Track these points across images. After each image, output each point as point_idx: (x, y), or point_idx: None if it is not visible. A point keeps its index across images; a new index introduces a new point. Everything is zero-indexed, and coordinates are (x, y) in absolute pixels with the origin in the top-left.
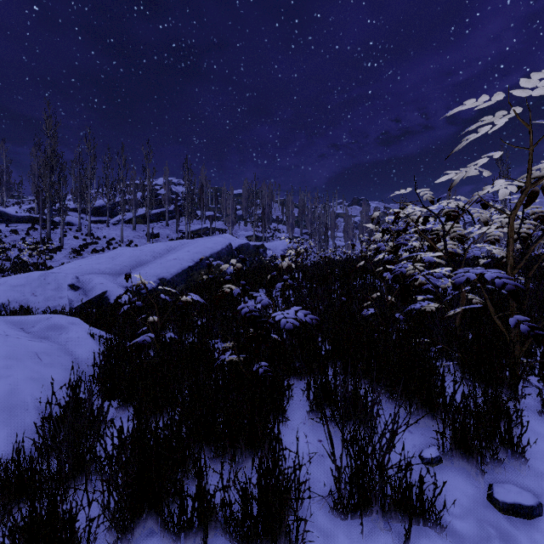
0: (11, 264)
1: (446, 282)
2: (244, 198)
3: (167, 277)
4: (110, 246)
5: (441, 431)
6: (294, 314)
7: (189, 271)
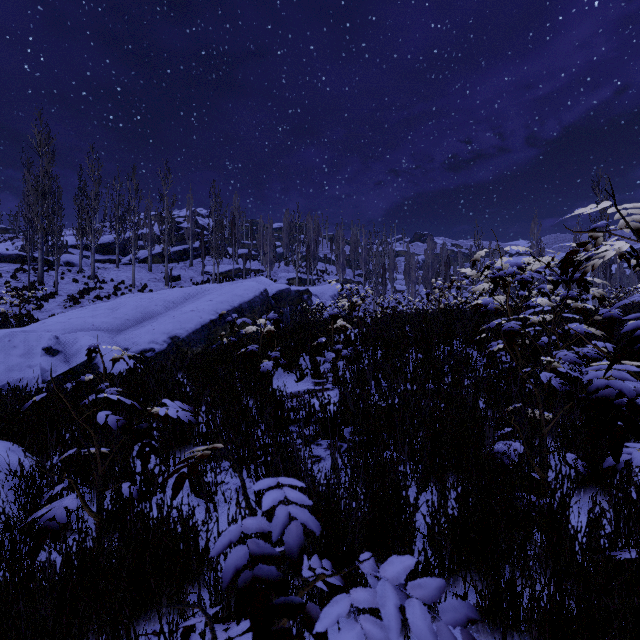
0: None
1: None
2: (285, 233)
3: (182, 335)
4: (117, 291)
5: None
6: (398, 625)
7: (210, 326)
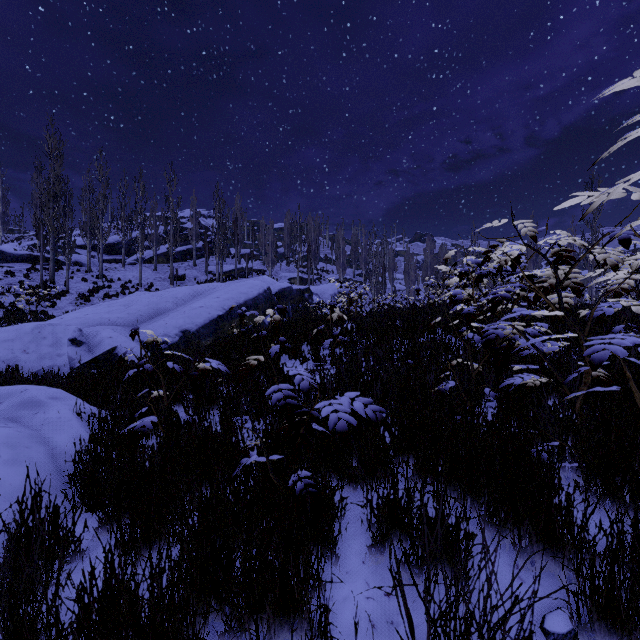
0: (5, 313)
1: (555, 347)
2: (286, 233)
3: (192, 329)
4: (125, 290)
5: (568, 579)
6: (349, 406)
7: (218, 321)
